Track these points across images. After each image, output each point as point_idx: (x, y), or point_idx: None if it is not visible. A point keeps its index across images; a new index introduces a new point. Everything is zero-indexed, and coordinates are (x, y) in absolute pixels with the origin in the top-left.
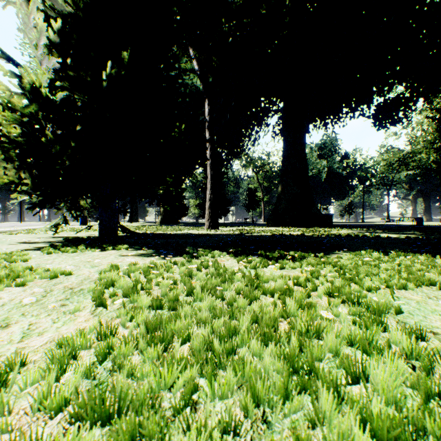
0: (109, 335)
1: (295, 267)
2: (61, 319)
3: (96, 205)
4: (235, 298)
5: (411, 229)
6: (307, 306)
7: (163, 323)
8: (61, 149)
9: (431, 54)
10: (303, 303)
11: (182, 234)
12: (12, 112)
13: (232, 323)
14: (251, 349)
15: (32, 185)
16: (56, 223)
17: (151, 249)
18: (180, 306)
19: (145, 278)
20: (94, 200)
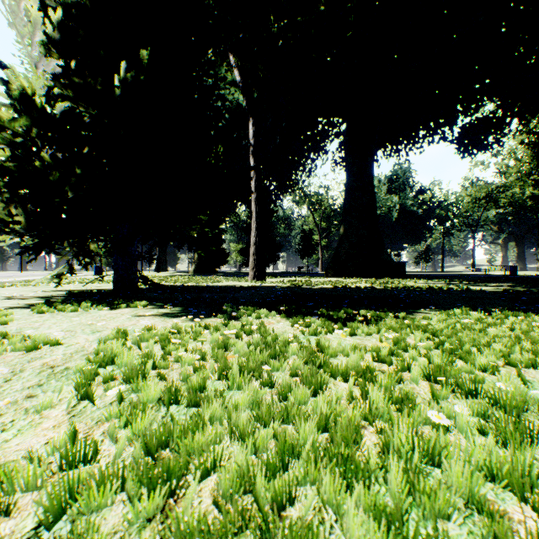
0: (81, 459)
1: (370, 332)
2: (17, 423)
3: (111, 250)
4: (290, 386)
5: (506, 280)
6: (403, 400)
7: (175, 436)
8: (62, 177)
9: (529, 64)
10: (394, 394)
11: (220, 287)
12: (1, 130)
13: (287, 435)
14: (322, 492)
15: (25, 224)
16: (59, 273)
17: (178, 306)
18: (206, 403)
19: (161, 349)
20: (107, 244)
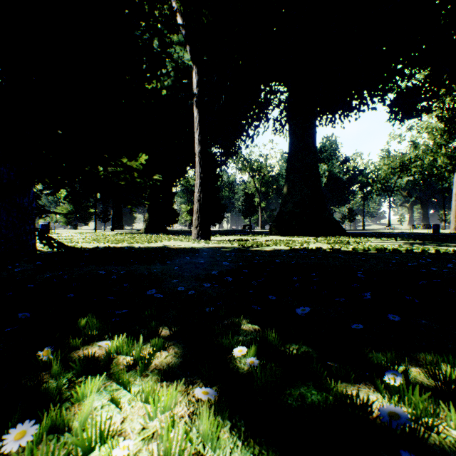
0: None
1: None
2: None
3: None
4: None
5: (452, 239)
6: None
7: None
8: None
9: None
10: None
11: (149, 250)
12: None
13: None
14: None
15: None
16: None
17: None
18: None
19: None
20: None
